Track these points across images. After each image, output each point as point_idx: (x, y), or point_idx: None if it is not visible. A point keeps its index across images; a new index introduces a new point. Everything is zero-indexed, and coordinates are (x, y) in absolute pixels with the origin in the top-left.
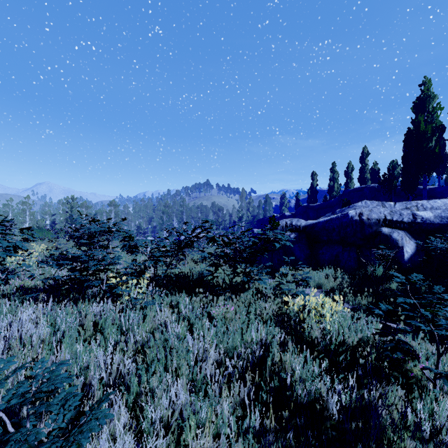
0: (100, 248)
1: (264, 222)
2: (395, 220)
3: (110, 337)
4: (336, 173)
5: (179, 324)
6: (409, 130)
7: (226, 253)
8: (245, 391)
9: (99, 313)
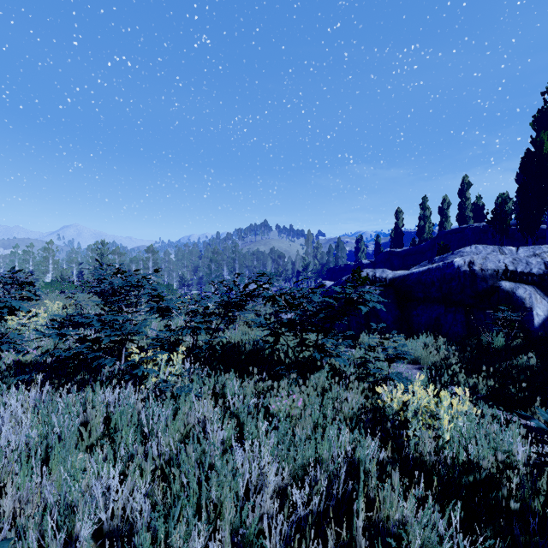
0: (128, 307)
1: (335, 273)
2: (520, 271)
3: (121, 449)
4: (427, 210)
5: (224, 424)
6: (528, 152)
7: (291, 320)
8: (323, 547)
9: (113, 404)
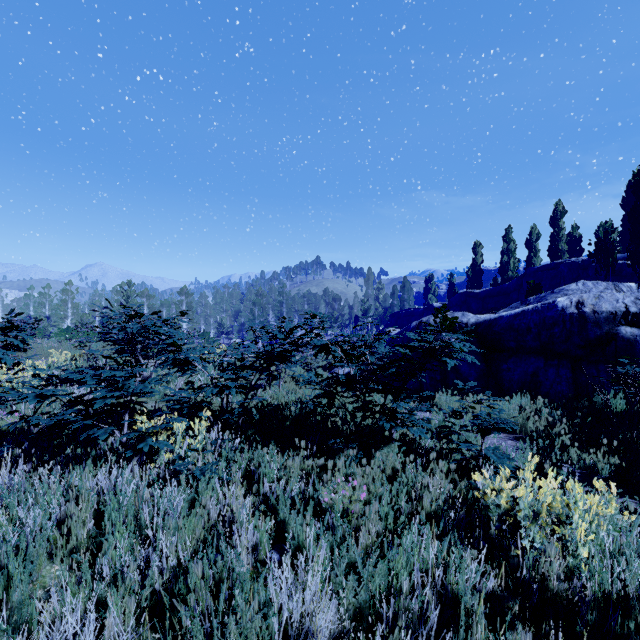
0: (148, 358)
1: (401, 318)
2: None
3: (104, 566)
4: (512, 242)
5: (257, 523)
6: None
7: (350, 377)
8: None
9: (108, 490)
